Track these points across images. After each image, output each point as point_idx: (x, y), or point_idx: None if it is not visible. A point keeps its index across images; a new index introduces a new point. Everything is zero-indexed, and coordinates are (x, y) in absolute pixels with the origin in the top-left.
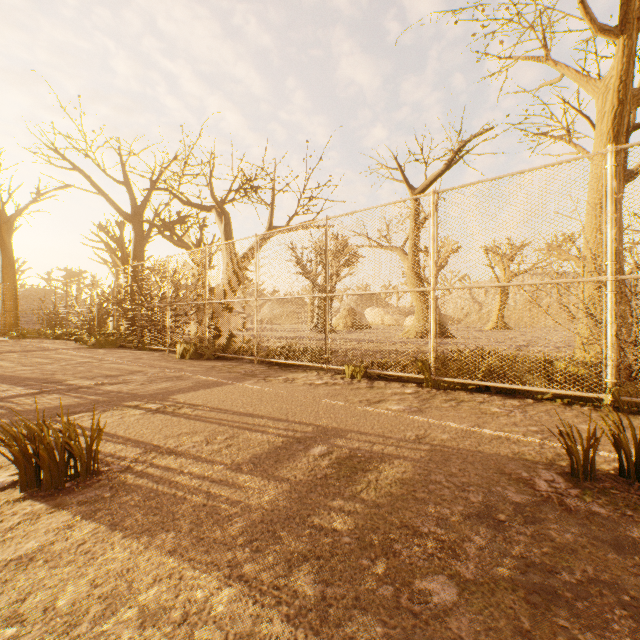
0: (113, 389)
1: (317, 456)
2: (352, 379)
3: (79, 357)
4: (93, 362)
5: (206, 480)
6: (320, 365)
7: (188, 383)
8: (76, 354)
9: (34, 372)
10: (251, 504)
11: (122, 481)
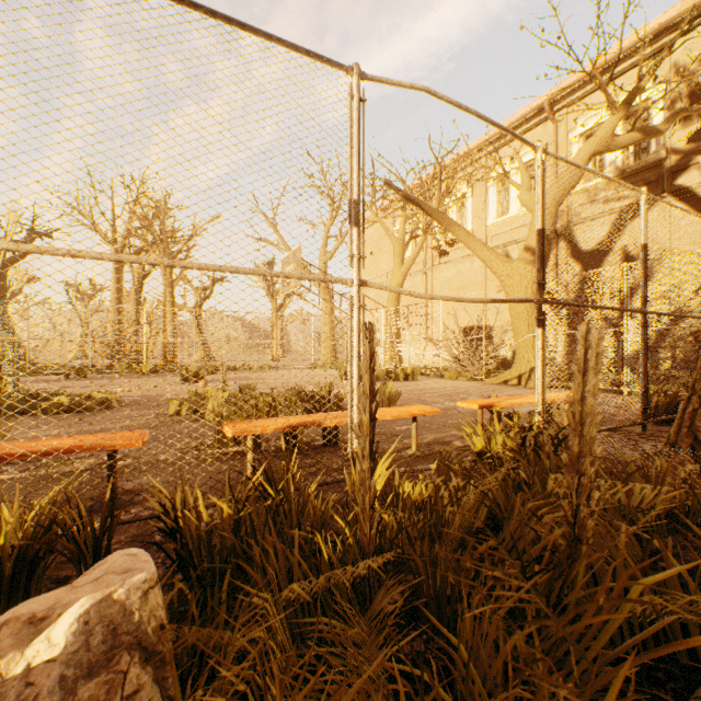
0: None
1: None
2: None
3: None
4: None
5: None
6: None
7: None
8: None
9: None
10: None
11: None
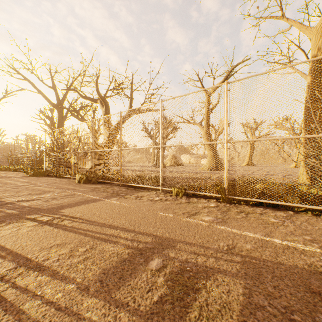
0: (26, 204)
1: (154, 271)
2: (176, 196)
3: (20, 182)
4: (26, 185)
5: (52, 307)
6: (157, 187)
7: (76, 200)
8: (19, 180)
9: None
10: None
11: None
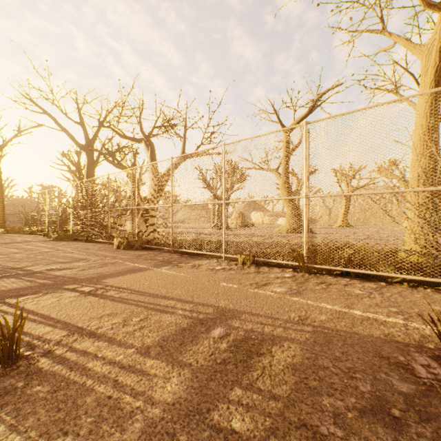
0: (59, 274)
1: (217, 338)
2: (243, 265)
3: (42, 248)
4: (51, 251)
5: (116, 366)
6: (219, 254)
7: (118, 269)
8: (41, 245)
9: (4, 260)
10: (154, 396)
11: (39, 368)
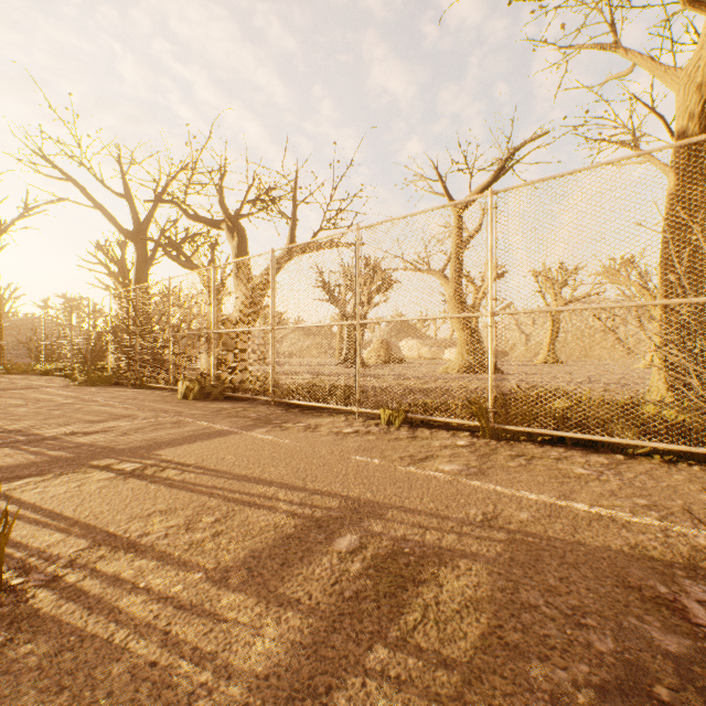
0: (85, 441)
1: (344, 554)
2: (389, 426)
3: (61, 397)
4: (76, 404)
5: (169, 605)
6: (349, 408)
7: (184, 432)
8: (60, 393)
9: None
10: (232, 663)
11: (33, 609)
